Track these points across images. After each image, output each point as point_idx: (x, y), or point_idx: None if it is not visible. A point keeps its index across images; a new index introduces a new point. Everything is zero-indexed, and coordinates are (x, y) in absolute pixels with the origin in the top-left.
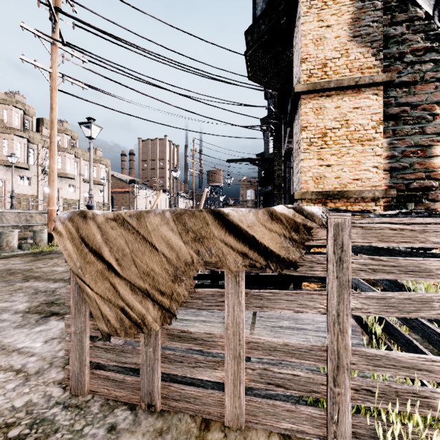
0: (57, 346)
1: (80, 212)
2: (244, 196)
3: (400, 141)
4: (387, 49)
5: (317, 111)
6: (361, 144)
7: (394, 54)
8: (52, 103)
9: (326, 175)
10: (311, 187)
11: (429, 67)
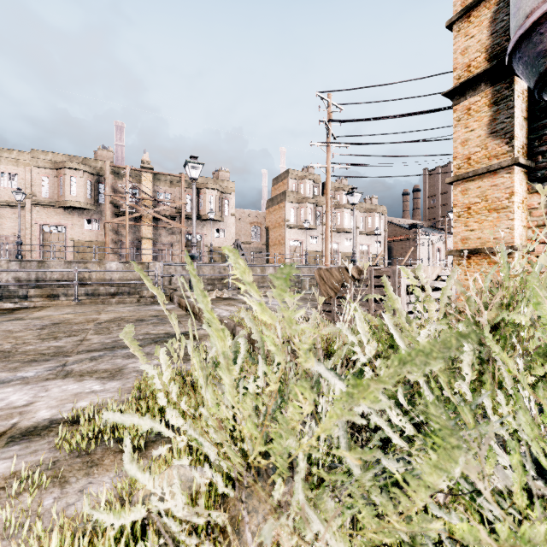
0: None
1: (319, 268)
2: None
3: None
4: (546, 119)
5: (464, 192)
6: (496, 212)
7: None
8: (327, 189)
9: (470, 237)
10: (459, 246)
11: None
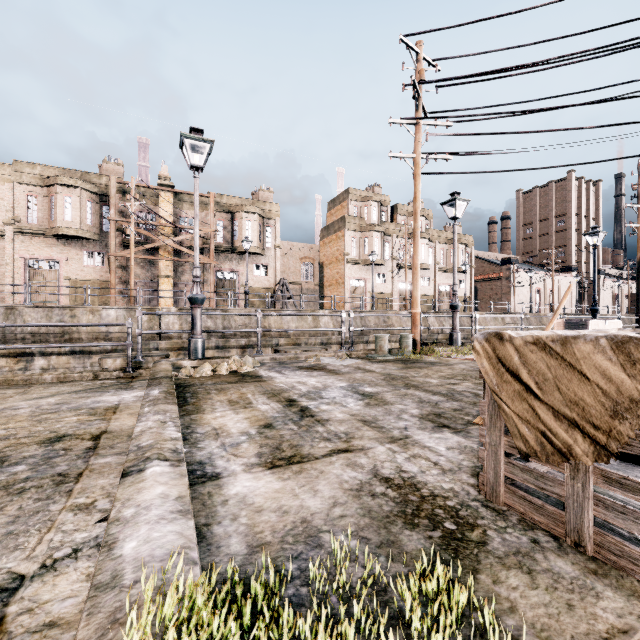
0: (459, 455)
1: (496, 334)
2: None
3: None
4: None
5: None
6: None
7: None
8: (415, 192)
9: None
10: None
11: None
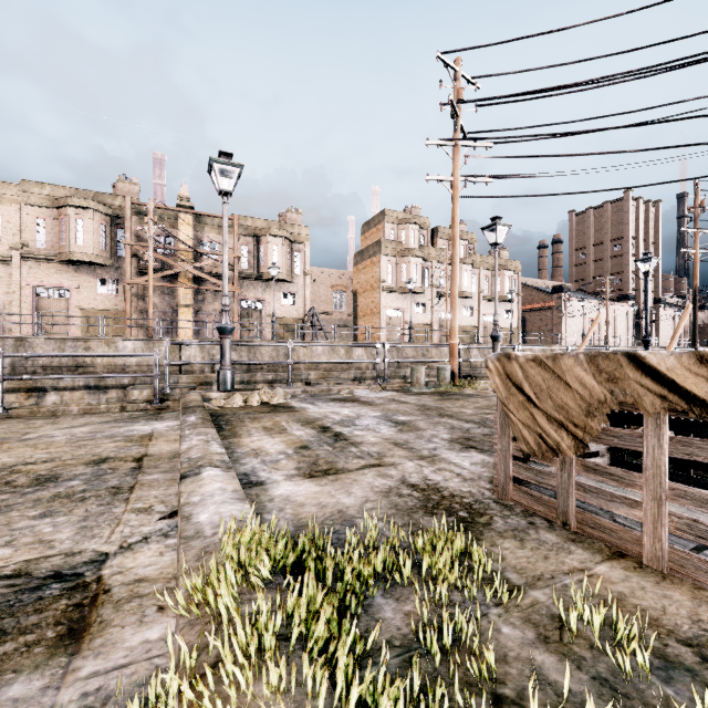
0: (481, 469)
1: (505, 354)
2: None
3: None
4: None
5: None
6: None
7: None
8: (454, 217)
9: None
10: None
11: None
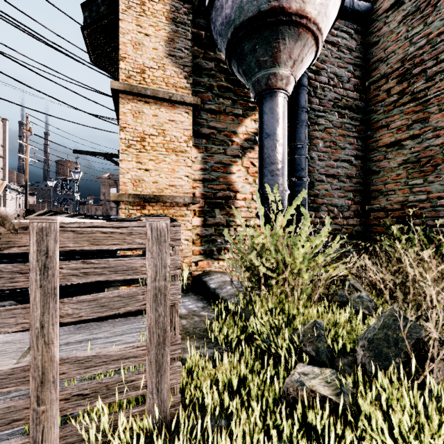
0: None
1: None
2: (106, 196)
3: (210, 157)
4: (201, 78)
5: (136, 114)
6: (175, 154)
7: (206, 84)
8: None
9: (144, 179)
10: (129, 189)
11: (229, 103)
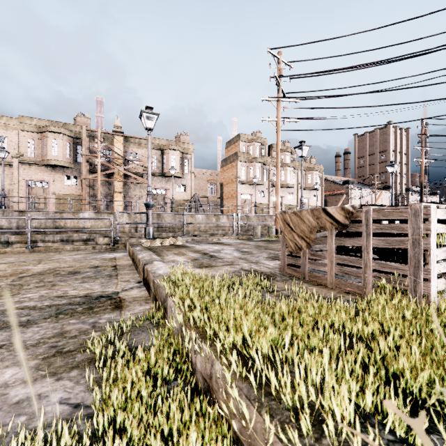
0: (278, 265)
1: (284, 211)
2: None
3: None
4: None
5: None
6: None
7: None
8: (277, 141)
9: None
10: None
11: None
